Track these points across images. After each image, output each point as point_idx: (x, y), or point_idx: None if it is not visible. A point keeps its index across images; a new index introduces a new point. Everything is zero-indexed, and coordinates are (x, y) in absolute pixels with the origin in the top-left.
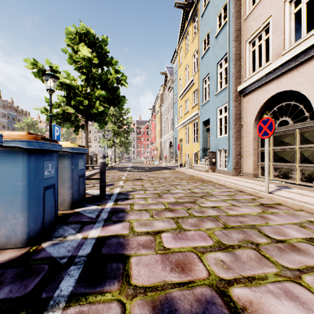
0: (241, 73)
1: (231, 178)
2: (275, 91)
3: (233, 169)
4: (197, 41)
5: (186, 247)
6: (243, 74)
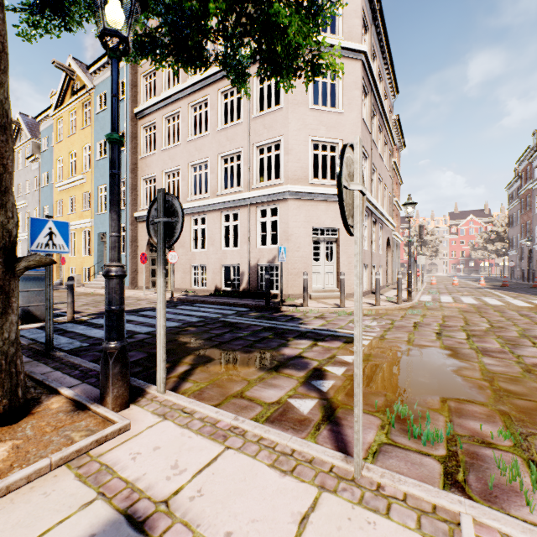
0: (137, 202)
1: (127, 291)
2: None
3: (130, 284)
4: (91, 138)
5: (102, 308)
6: (139, 203)
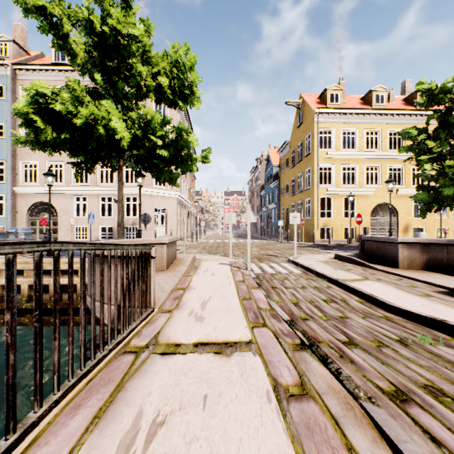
0: (16, 179)
1: None
2: (41, 200)
3: None
4: None
5: None
6: (18, 180)
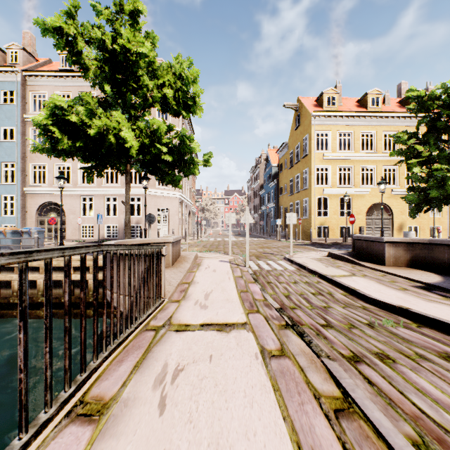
0: (26, 180)
1: None
2: (50, 200)
3: None
4: None
5: None
6: (28, 181)
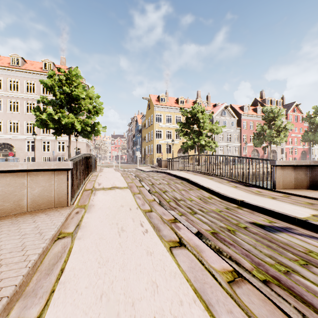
0: None
1: None
2: (4, 142)
3: None
4: None
5: None
6: None
